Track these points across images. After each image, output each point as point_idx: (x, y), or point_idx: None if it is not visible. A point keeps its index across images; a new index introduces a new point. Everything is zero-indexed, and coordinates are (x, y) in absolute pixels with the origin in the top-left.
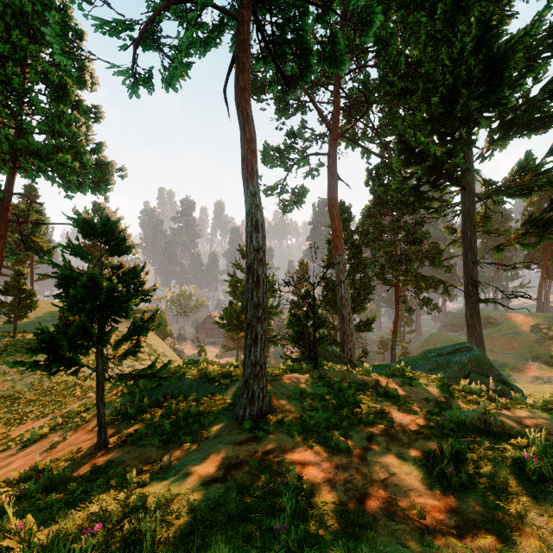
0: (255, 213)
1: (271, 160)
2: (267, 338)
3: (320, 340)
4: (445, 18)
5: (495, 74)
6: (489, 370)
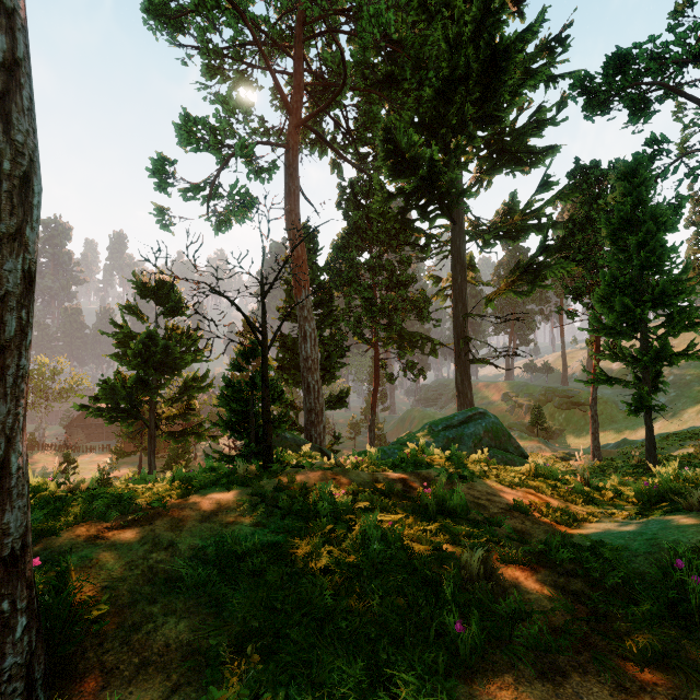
0: None
1: (194, 138)
2: (186, 428)
3: (275, 423)
4: None
5: (495, 75)
6: (508, 441)
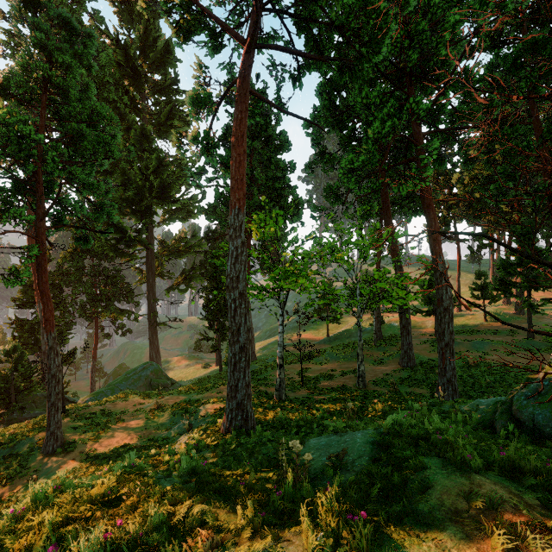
0: (56, 347)
1: None
2: None
3: (32, 388)
4: (137, 139)
5: (165, 192)
6: (161, 374)
